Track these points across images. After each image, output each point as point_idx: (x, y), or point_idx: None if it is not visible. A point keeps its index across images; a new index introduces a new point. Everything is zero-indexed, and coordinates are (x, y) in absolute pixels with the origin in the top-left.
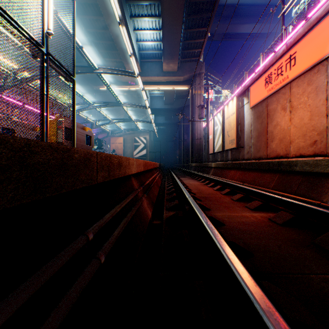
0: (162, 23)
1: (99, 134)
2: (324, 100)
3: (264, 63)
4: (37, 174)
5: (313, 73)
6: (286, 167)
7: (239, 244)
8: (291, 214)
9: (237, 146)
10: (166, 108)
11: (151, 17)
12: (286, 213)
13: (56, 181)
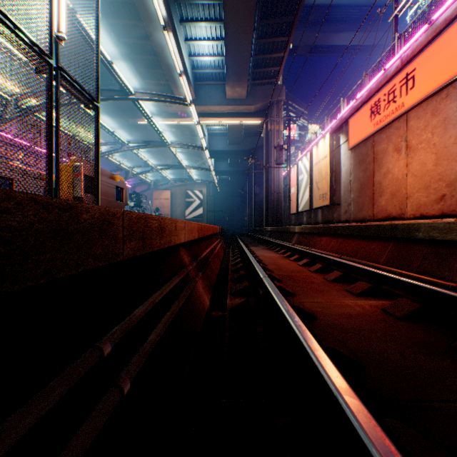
0: (225, 31)
1: (137, 186)
2: (455, 137)
3: (369, 86)
4: (6, 248)
5: (440, 98)
6: (403, 233)
7: (342, 351)
8: (416, 303)
9: (331, 203)
10: (231, 150)
11: (209, 21)
12: (408, 300)
13: (46, 259)
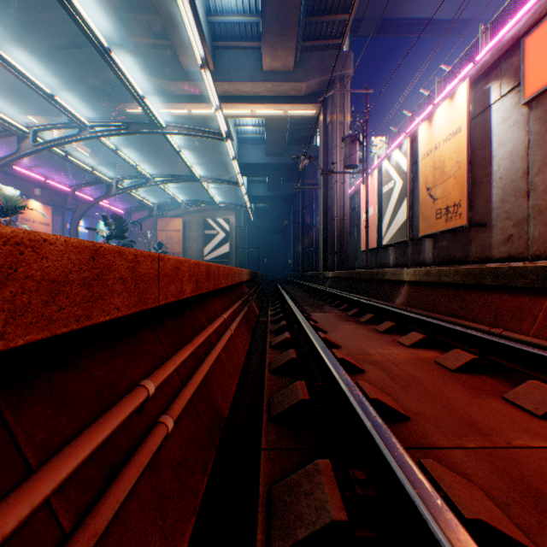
0: None
1: (134, 212)
2: None
3: None
4: None
5: None
6: None
7: None
8: None
9: (470, 223)
10: (270, 164)
11: None
12: None
13: None
